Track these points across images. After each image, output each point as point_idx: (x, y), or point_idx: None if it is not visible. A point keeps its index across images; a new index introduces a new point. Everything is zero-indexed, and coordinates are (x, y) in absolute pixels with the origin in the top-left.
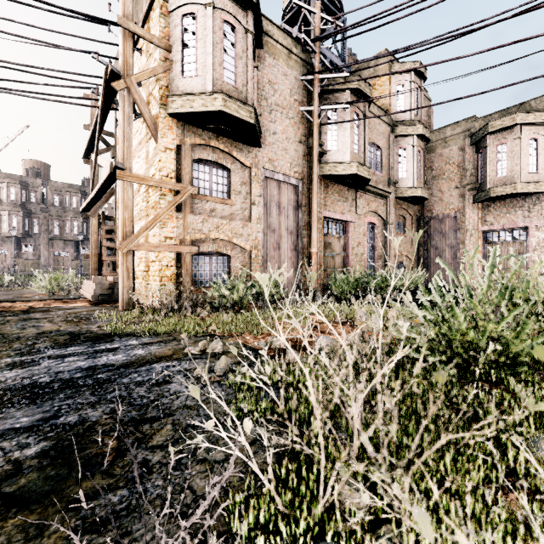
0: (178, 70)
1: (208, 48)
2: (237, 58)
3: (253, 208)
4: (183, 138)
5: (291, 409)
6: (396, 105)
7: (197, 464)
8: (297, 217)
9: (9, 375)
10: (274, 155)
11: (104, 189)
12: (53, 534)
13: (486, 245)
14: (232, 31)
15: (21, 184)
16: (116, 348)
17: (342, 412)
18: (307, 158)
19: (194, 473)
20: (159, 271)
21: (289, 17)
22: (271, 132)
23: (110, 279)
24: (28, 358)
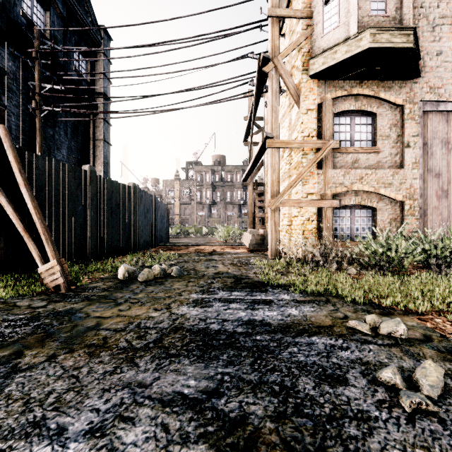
0: (319, 31)
1: None
2: None
3: (407, 151)
4: (323, 95)
5: None
6: None
7: None
8: None
9: (192, 312)
10: (438, 81)
11: (257, 160)
12: None
13: None
14: None
15: (211, 170)
16: (270, 301)
17: None
18: None
19: None
20: (301, 225)
21: None
22: (434, 53)
23: (260, 231)
24: (206, 297)
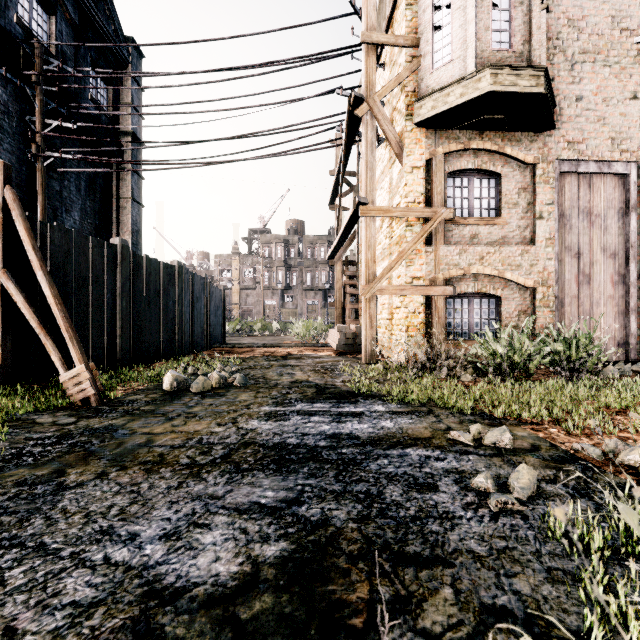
0: (428, 65)
1: (469, 14)
2: (514, 7)
3: (539, 224)
4: (433, 149)
5: None
6: None
7: None
8: (625, 227)
9: (265, 427)
10: (577, 134)
11: (348, 232)
12: None
13: None
14: None
15: (284, 242)
16: (360, 413)
17: None
18: None
19: None
20: (404, 319)
21: None
22: (572, 99)
23: (352, 327)
24: (281, 409)
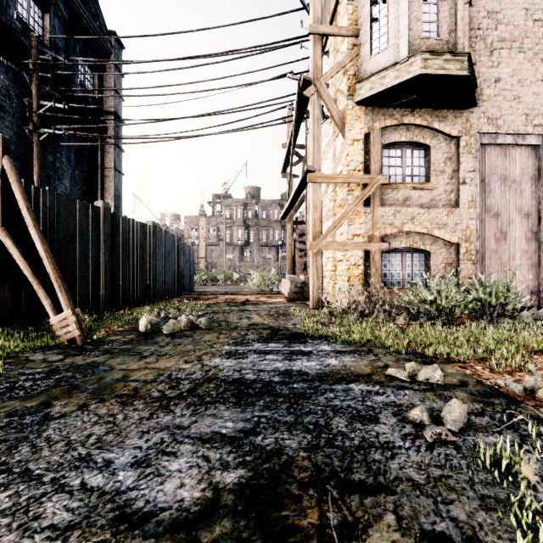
0: (367, 52)
1: (402, 8)
2: (441, 1)
3: (463, 189)
4: (371, 124)
5: None
6: None
7: None
8: (538, 191)
9: (226, 364)
10: (496, 111)
11: (297, 196)
12: None
13: None
14: None
15: (243, 205)
16: (309, 352)
17: None
18: None
19: None
20: (346, 271)
21: None
22: (492, 80)
23: (301, 278)
24: (240, 348)
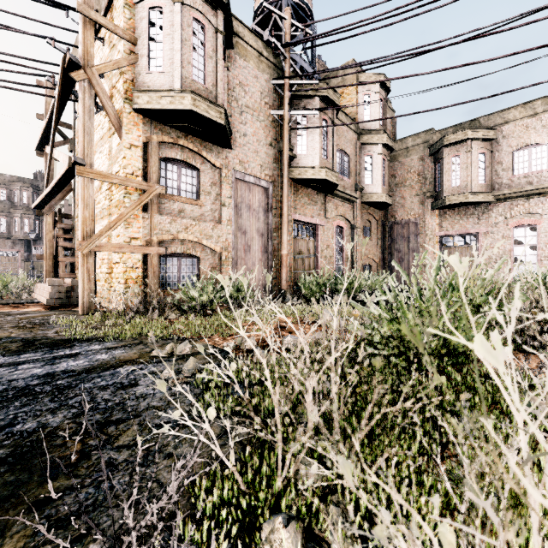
0: (145, 65)
1: (176, 45)
2: (207, 57)
3: (224, 210)
4: (149, 135)
5: (257, 403)
6: (363, 114)
7: (164, 459)
8: (267, 219)
9: None
10: (244, 156)
11: (62, 185)
12: (16, 534)
13: (443, 249)
14: (202, 29)
15: None
16: (76, 354)
17: (303, 404)
18: (277, 161)
19: (161, 468)
20: (123, 273)
21: (260, 19)
22: (242, 133)
23: (67, 281)
24: None
